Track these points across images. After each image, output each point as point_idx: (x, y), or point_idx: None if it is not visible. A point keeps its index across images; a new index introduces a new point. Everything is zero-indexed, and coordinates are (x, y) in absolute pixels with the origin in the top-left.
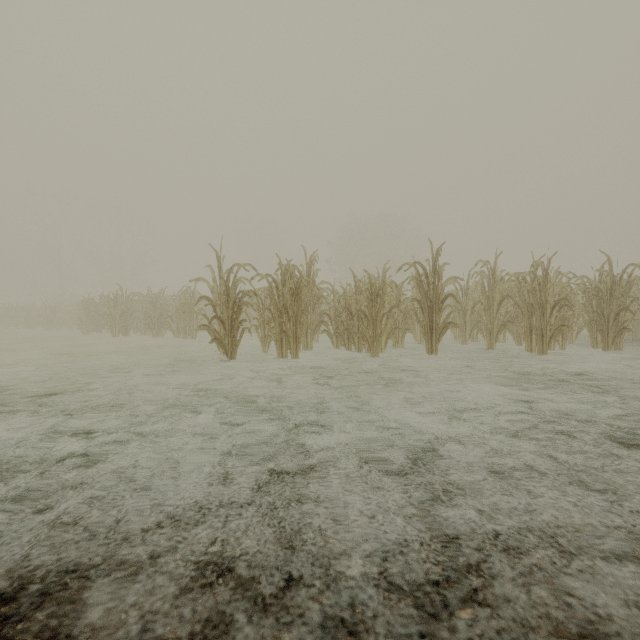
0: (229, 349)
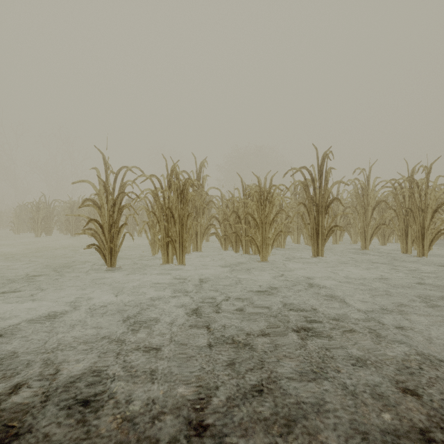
0: (107, 255)
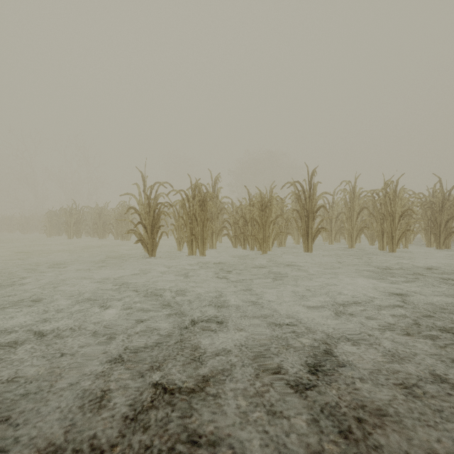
0: (150, 248)
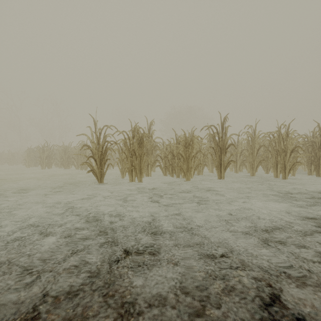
0: (99, 176)
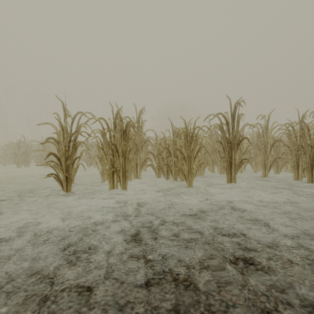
0: (64, 183)
